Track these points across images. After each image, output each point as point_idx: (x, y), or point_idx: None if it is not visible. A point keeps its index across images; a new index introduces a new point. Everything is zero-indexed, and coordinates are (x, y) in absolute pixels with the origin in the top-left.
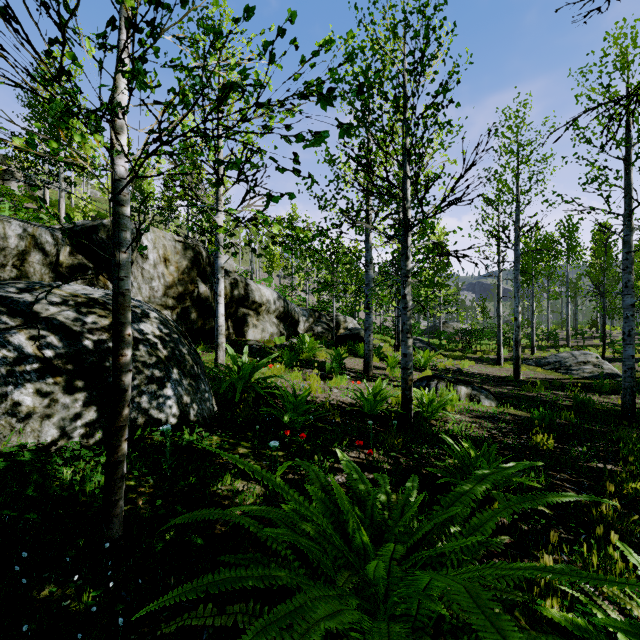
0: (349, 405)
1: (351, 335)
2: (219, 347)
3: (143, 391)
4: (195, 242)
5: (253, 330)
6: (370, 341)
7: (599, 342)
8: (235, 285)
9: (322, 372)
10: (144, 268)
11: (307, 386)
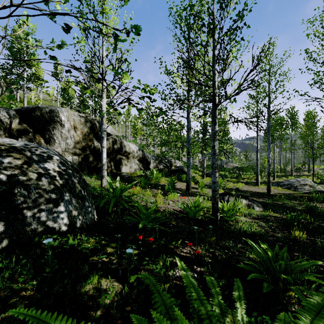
0: (179, 212)
1: (178, 170)
2: (103, 177)
3: (42, 209)
4: (89, 116)
5: (125, 167)
6: (190, 173)
7: (307, 173)
8: (115, 142)
9: (163, 191)
10: (62, 132)
11: (154, 200)
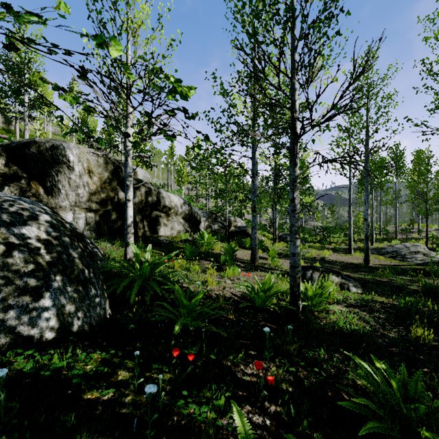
0: (241, 298)
1: (240, 231)
2: (128, 244)
3: (10, 305)
4: (107, 154)
5: (164, 228)
6: (256, 237)
7: (417, 236)
8: (149, 193)
9: (217, 264)
10: (71, 178)
11: (204, 279)
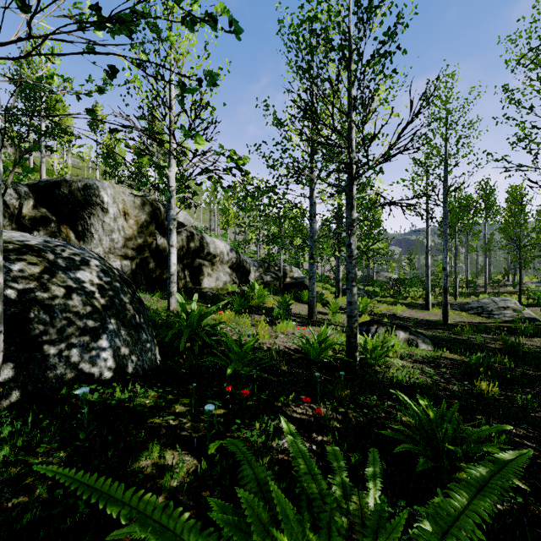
0: (295, 351)
1: (296, 283)
2: (171, 295)
3: (73, 344)
4: (148, 195)
5: (208, 279)
6: (314, 289)
7: (512, 289)
8: (191, 238)
9: (270, 318)
10: (104, 221)
11: (255, 332)
